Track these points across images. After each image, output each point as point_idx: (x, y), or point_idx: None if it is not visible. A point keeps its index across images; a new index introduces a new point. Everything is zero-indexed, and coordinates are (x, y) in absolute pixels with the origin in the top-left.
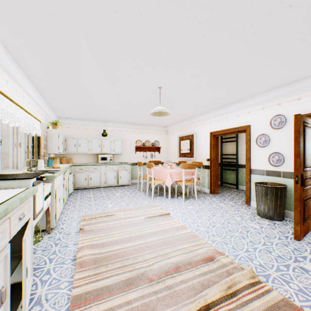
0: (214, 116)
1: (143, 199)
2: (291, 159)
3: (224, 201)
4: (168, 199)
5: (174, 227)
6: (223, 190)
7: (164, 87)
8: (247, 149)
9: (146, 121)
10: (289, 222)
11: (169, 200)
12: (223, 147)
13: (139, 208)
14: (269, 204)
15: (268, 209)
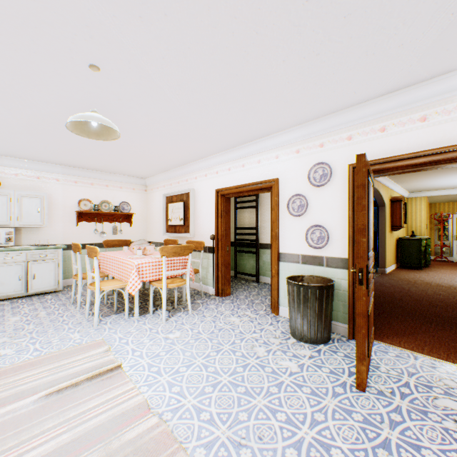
0: (223, 161)
1: (72, 329)
2: (339, 237)
3: (239, 311)
4: (133, 321)
5: (118, 417)
6: (238, 286)
7: (106, 69)
8: (274, 219)
9: (98, 162)
10: (339, 343)
11: (135, 322)
12: (239, 216)
13: (46, 359)
14: (311, 316)
15: (310, 326)
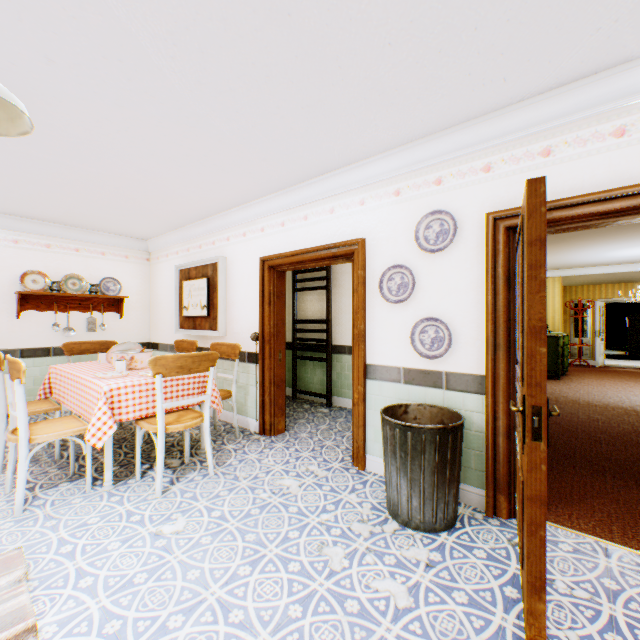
0: (273, 211)
1: None
2: (468, 338)
3: (298, 465)
4: (100, 496)
5: None
6: (298, 415)
7: None
8: (358, 308)
9: (53, 208)
10: (473, 527)
11: (102, 498)
12: (300, 302)
13: None
14: (426, 483)
15: (423, 500)
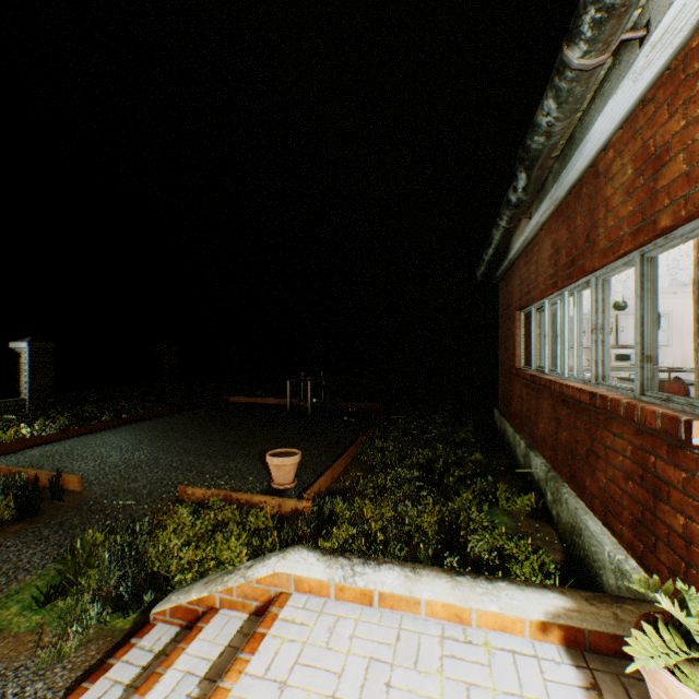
0: None
1: None
2: None
3: None
4: None
5: None
6: None
7: None
8: None
9: None
10: None
11: None
12: None
13: None
14: None
15: None
